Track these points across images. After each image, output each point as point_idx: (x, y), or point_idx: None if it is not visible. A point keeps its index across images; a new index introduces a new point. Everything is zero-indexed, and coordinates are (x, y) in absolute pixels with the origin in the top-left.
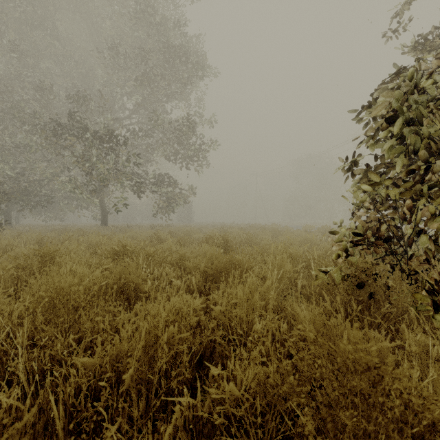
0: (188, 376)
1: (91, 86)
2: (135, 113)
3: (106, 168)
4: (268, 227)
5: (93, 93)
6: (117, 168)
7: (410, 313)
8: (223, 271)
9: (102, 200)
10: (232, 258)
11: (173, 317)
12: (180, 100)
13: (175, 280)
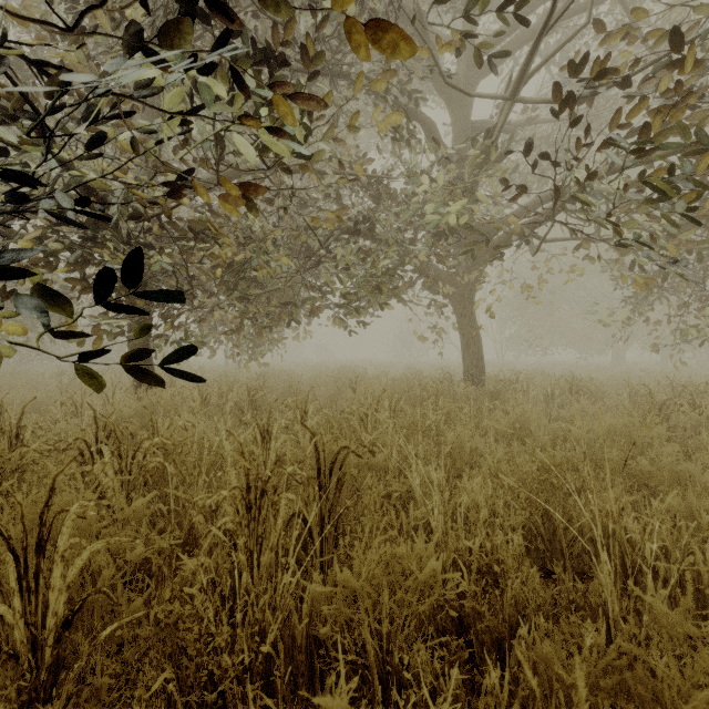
0: None
1: None
2: None
3: None
4: None
5: None
6: None
7: None
8: None
9: None
10: None
11: None
12: None
13: None
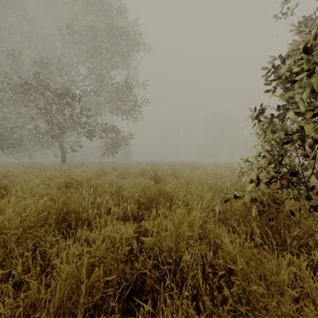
0: (117, 317)
1: (52, 56)
2: (87, 78)
3: (64, 118)
4: (187, 163)
5: (55, 61)
6: (72, 119)
7: (316, 236)
8: (153, 200)
9: (62, 143)
10: (161, 188)
11: (101, 254)
12: (122, 68)
13: (113, 208)
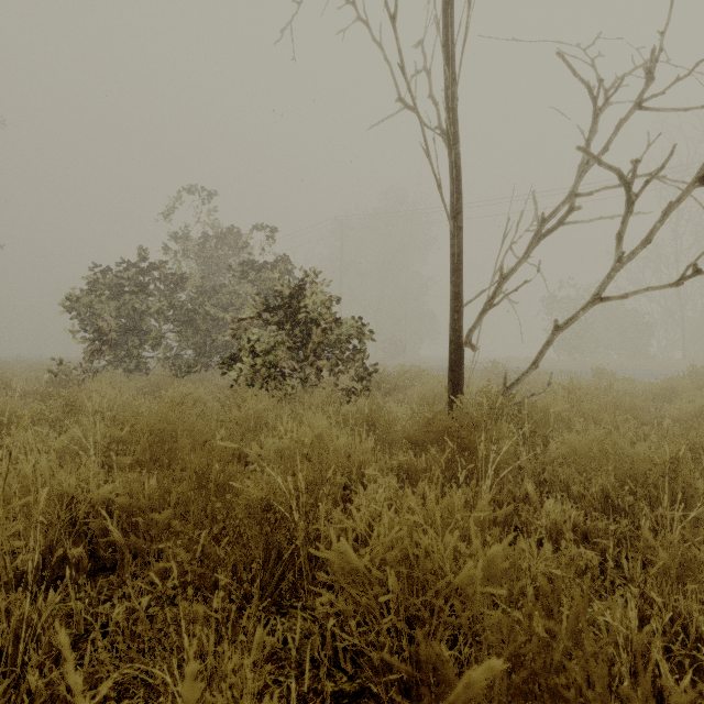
0: None
1: None
2: None
3: None
4: None
5: None
6: None
7: None
8: None
9: None
10: None
11: None
12: None
13: None
